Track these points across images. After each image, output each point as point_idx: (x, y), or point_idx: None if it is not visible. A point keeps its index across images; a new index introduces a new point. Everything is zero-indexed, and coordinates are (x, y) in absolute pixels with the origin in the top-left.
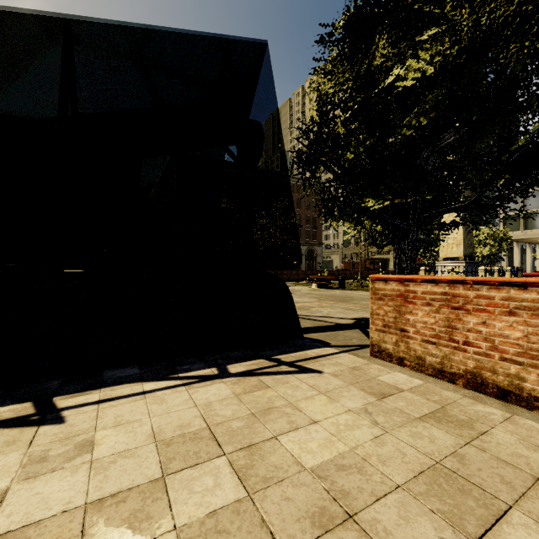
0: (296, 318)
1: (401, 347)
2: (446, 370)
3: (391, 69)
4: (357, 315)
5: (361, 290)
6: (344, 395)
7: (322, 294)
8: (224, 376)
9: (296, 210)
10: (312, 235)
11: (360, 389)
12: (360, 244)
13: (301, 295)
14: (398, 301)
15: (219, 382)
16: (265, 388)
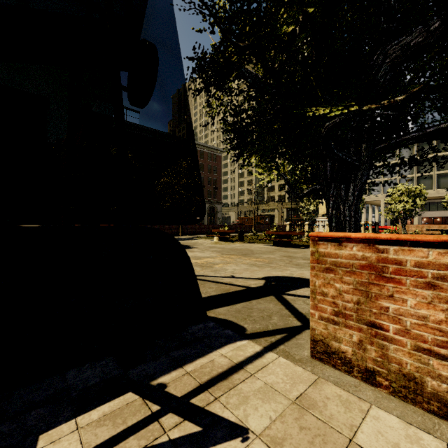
0: (196, 293)
1: (370, 352)
2: None
3: None
4: (264, 273)
5: (258, 243)
6: None
7: (223, 247)
8: None
9: (199, 172)
10: (213, 194)
11: None
12: (253, 202)
13: (204, 249)
14: (364, 275)
15: None
16: None
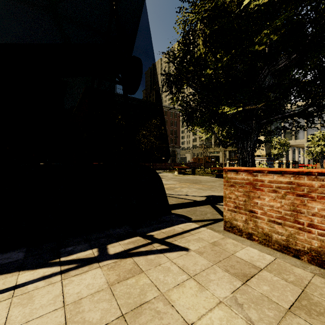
0: (165, 199)
1: (250, 225)
2: (291, 247)
3: (241, 4)
4: (206, 193)
5: (205, 175)
6: (211, 279)
7: (181, 178)
8: (102, 258)
9: (164, 126)
10: (174, 141)
11: (224, 270)
12: (203, 147)
13: (168, 179)
14: (248, 187)
15: (96, 267)
16: (139, 273)
